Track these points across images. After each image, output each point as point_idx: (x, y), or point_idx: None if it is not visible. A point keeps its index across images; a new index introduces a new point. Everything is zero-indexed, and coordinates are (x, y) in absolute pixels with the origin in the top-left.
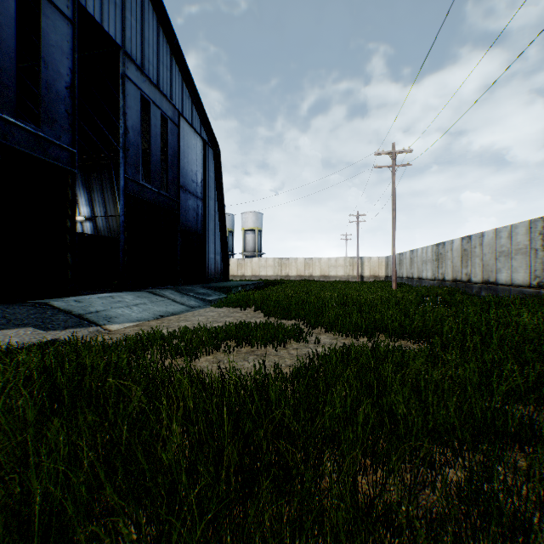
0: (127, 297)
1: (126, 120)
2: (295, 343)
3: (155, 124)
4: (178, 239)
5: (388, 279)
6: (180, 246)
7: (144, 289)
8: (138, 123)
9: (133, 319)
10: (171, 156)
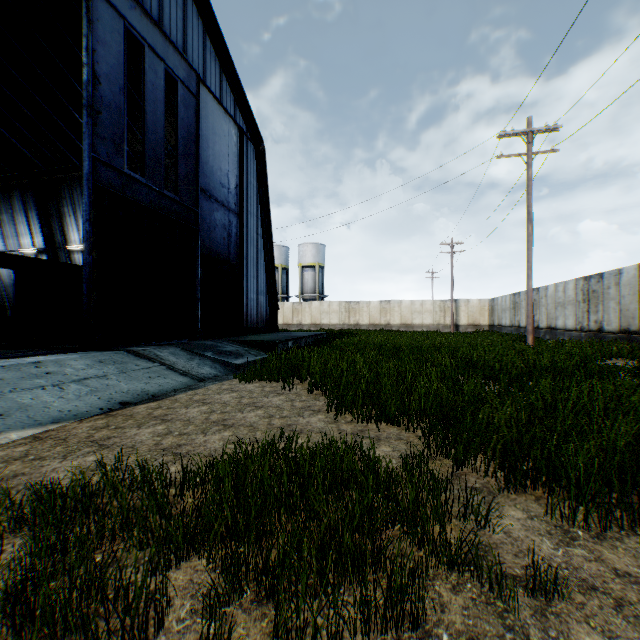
0: (74, 364)
1: (94, 61)
2: (445, 578)
3: (153, 83)
4: (197, 268)
5: (494, 329)
6: (201, 280)
7: (129, 346)
8: (119, 73)
9: (47, 416)
10: (183, 140)
